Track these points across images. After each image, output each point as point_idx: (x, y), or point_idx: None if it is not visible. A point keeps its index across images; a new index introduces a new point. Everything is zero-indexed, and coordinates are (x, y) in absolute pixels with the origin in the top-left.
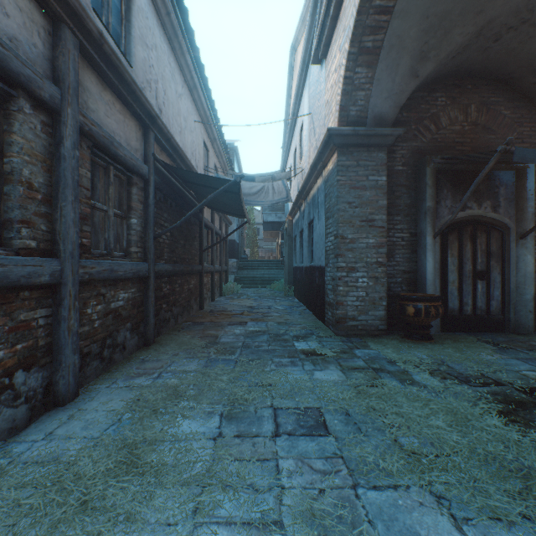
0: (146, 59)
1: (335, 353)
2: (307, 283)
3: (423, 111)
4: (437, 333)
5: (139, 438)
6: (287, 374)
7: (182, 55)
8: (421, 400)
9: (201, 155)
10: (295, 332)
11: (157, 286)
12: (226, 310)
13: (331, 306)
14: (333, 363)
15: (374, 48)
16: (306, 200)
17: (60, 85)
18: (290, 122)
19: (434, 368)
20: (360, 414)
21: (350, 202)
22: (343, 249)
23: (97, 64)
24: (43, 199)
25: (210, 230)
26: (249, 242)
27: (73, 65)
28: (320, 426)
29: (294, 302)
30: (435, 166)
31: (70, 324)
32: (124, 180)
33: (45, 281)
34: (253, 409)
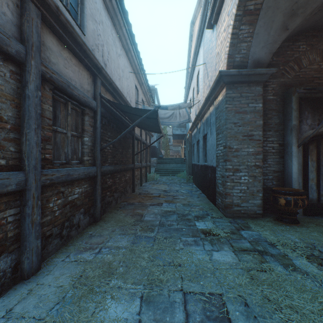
0: (95, 30)
1: (226, 234)
2: (202, 176)
3: (288, 56)
4: (300, 217)
5: (74, 322)
6: (192, 254)
7: (120, 29)
8: (308, 291)
9: (133, 94)
10: (195, 213)
11: (103, 180)
12: (149, 193)
13: (220, 195)
14: (226, 244)
15: (255, 10)
16: (202, 121)
17: (25, 44)
18: (190, 71)
19: (308, 253)
20: (257, 306)
21: (235, 122)
22: (230, 156)
23: (57, 31)
24: (12, 128)
25: (139, 141)
26: (164, 146)
27: (36, 30)
28: (224, 319)
29: (193, 187)
30: (298, 95)
31: (33, 218)
32: (79, 111)
33: (12, 189)
34: (167, 293)
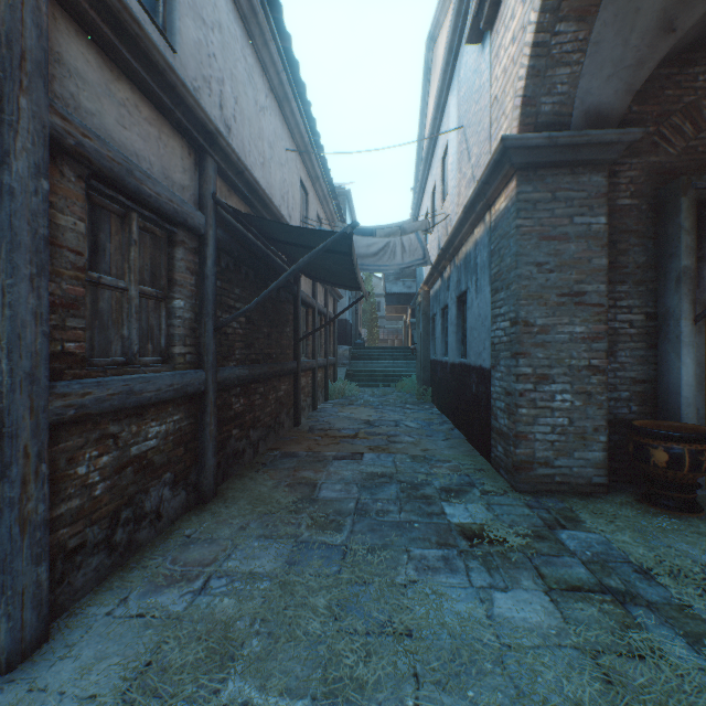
0: (203, 43)
1: (523, 540)
2: (455, 389)
3: (669, 101)
4: (701, 492)
5: None
6: (441, 600)
7: (264, 46)
8: None
9: (296, 200)
10: (442, 481)
11: (223, 402)
12: (332, 428)
13: (503, 438)
14: (526, 570)
15: None
16: (454, 262)
17: (2, 52)
18: (426, 148)
19: None
20: None
21: (540, 262)
22: (528, 343)
23: (96, 30)
24: None
25: (310, 309)
26: (366, 320)
27: (33, 18)
28: None
29: (433, 414)
30: (697, 194)
31: (27, 510)
32: (161, 237)
33: None
34: None
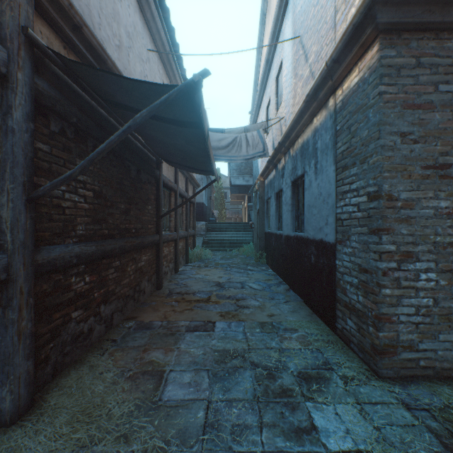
0: None
1: None
2: (291, 257)
3: None
4: None
5: None
6: None
7: None
8: None
9: None
10: (297, 362)
11: (54, 285)
12: (189, 291)
13: (355, 314)
14: None
15: None
16: (289, 153)
17: None
18: (262, 73)
19: None
20: None
21: (404, 132)
22: (391, 218)
23: None
24: None
25: (173, 192)
26: (217, 205)
27: None
28: None
29: (269, 275)
30: None
31: None
32: None
33: None
34: None
